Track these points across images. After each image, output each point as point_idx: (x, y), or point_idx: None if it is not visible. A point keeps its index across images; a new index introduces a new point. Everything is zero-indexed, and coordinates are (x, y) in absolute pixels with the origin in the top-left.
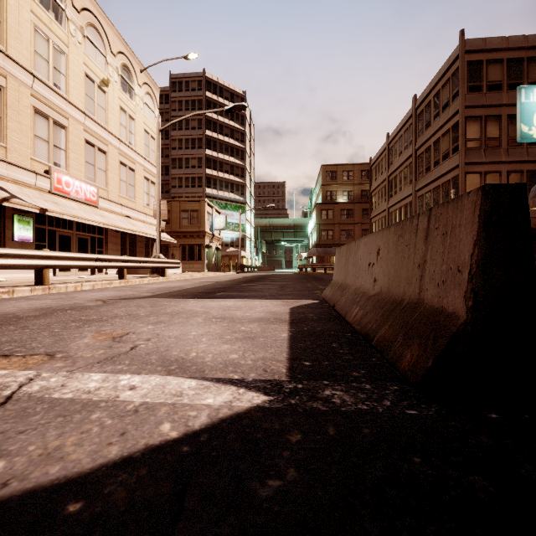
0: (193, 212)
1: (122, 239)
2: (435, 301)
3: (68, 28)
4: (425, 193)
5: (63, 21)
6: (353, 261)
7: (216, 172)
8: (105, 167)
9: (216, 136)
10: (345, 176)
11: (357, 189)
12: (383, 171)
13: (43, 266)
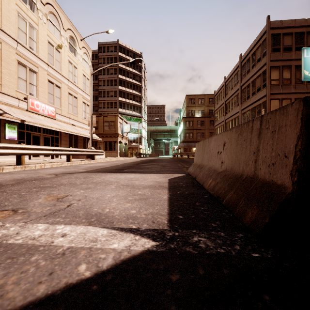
0: (111, 122)
1: (70, 138)
2: (266, 177)
3: (38, 14)
4: (246, 111)
5: (35, 10)
6: (207, 150)
7: (125, 99)
8: (59, 95)
9: (125, 78)
10: (200, 101)
11: (206, 109)
12: (222, 98)
13: (21, 154)
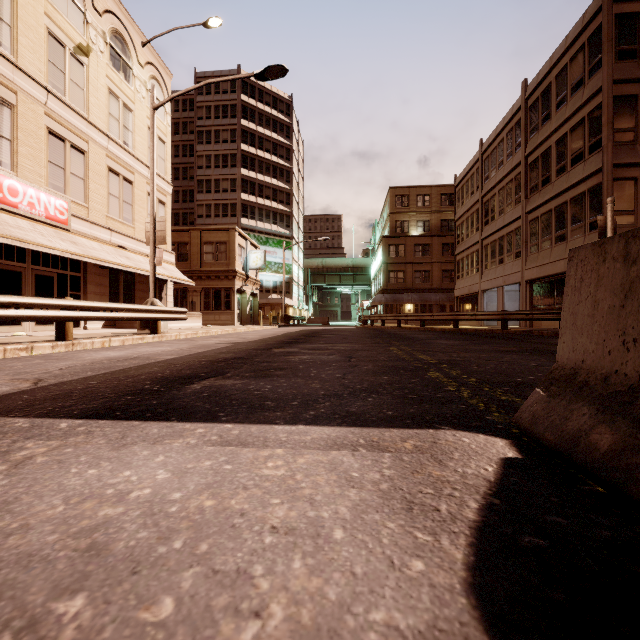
0: (220, 244)
1: (113, 278)
2: None
3: None
4: (541, 214)
5: None
6: None
7: (254, 197)
8: (83, 172)
9: (254, 152)
10: (420, 201)
11: (435, 218)
12: (473, 191)
13: None
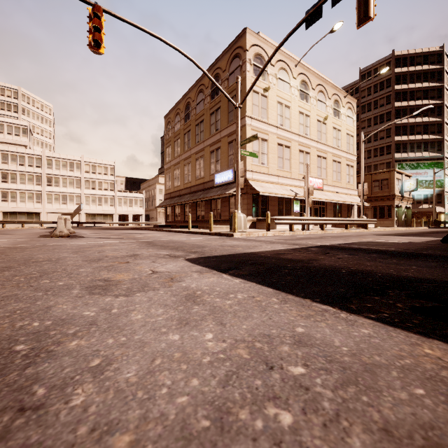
0: (383, 180)
1: (334, 206)
2: None
3: (310, 102)
4: None
5: (308, 100)
6: None
7: (406, 136)
8: (325, 166)
9: (406, 104)
10: None
11: None
12: None
13: (324, 223)
